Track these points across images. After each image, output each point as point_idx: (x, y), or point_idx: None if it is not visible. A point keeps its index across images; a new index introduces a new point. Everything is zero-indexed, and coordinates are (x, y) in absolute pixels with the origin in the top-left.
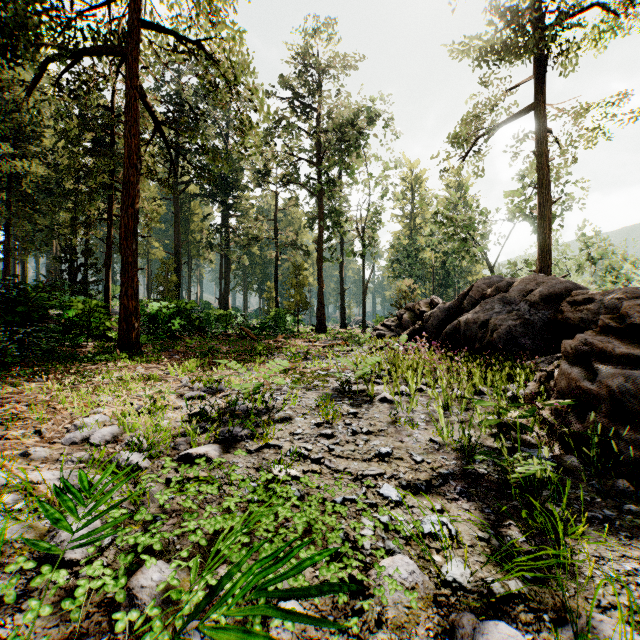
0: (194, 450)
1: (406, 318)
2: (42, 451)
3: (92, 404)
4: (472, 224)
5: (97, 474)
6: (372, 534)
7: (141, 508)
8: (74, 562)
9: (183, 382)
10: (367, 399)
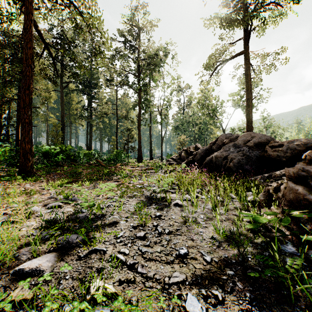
0: (27, 265)
1: (183, 155)
2: None
3: None
4: (214, 109)
5: None
6: None
7: None
8: None
9: (51, 195)
10: (166, 204)
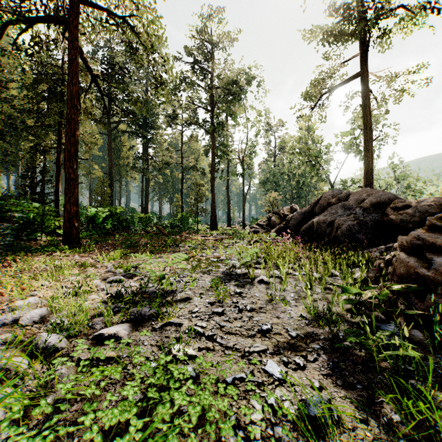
0: (106, 331)
1: (274, 219)
2: None
3: (28, 289)
4: (318, 154)
5: (17, 355)
6: (261, 418)
7: (41, 400)
8: None
9: (108, 268)
10: (249, 281)
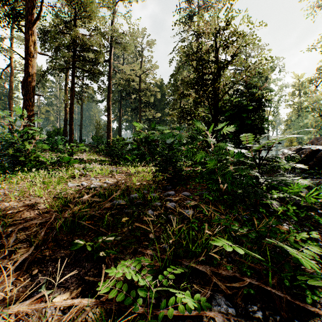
0: None
1: (285, 153)
2: None
3: None
4: None
5: None
6: None
7: None
8: None
9: None
10: None
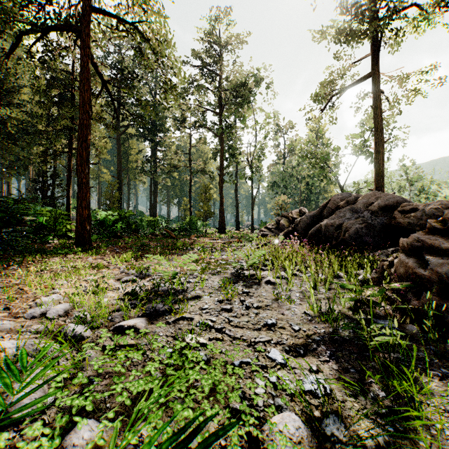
0: (125, 322)
1: (282, 223)
2: (8, 324)
3: (50, 286)
4: (328, 157)
5: (49, 342)
6: (264, 392)
7: (79, 373)
8: (21, 421)
9: (121, 269)
10: (256, 281)
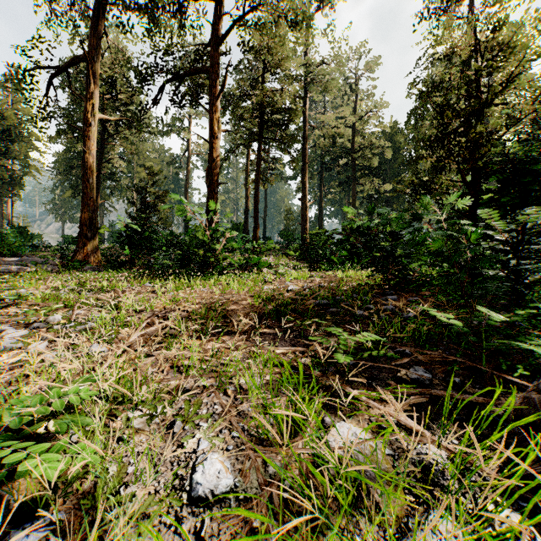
0: None
1: None
2: None
3: None
4: None
5: None
6: None
7: None
8: None
9: None
10: None
